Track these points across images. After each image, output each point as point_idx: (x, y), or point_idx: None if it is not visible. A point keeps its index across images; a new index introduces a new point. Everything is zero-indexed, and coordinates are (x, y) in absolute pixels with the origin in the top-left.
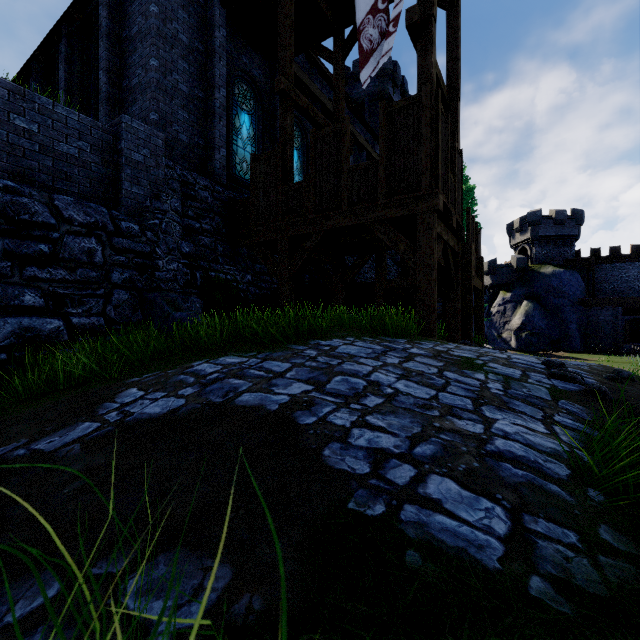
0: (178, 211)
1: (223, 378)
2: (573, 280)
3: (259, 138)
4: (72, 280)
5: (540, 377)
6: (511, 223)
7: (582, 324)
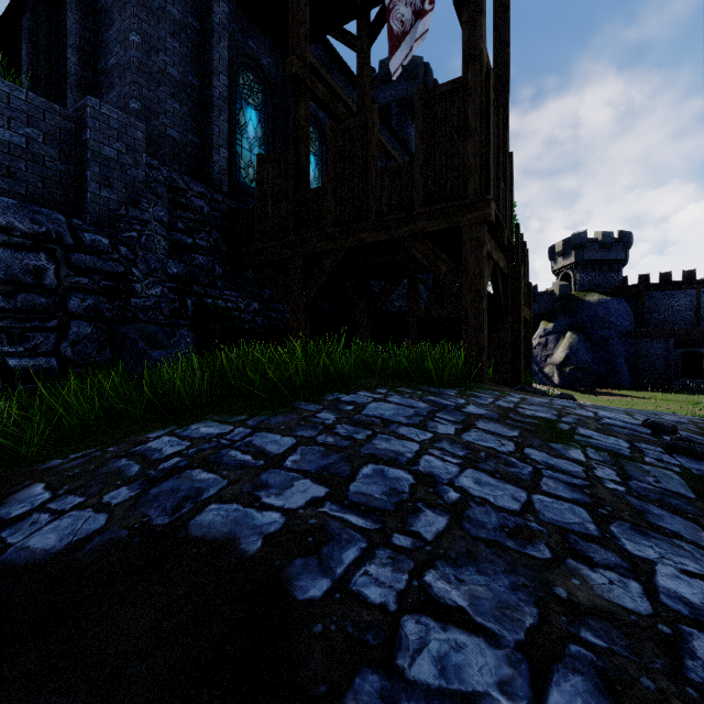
0: (163, 222)
1: (184, 468)
2: (621, 309)
3: (269, 139)
4: (10, 308)
5: (657, 452)
6: (553, 246)
7: (631, 358)
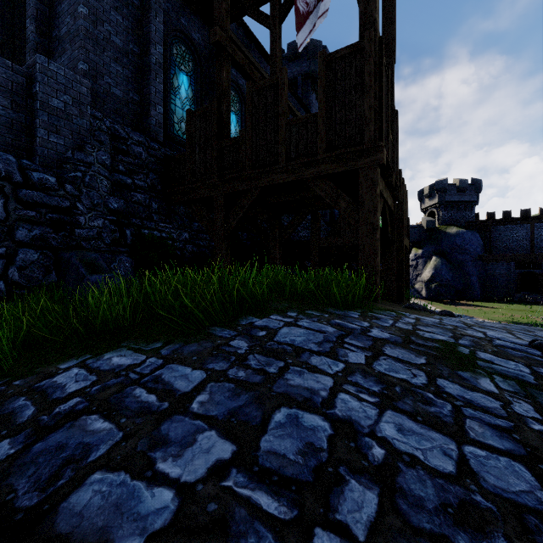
0: (106, 164)
1: (80, 412)
2: (474, 239)
3: (198, 99)
4: None
5: None
6: (421, 190)
7: (481, 276)
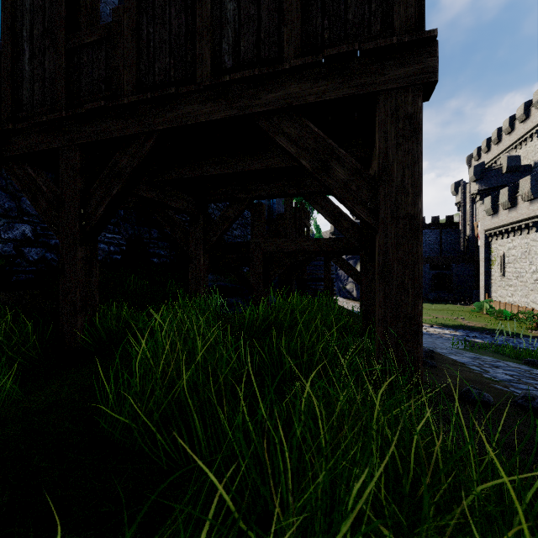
0: None
1: None
2: None
3: None
4: None
5: None
6: None
7: None
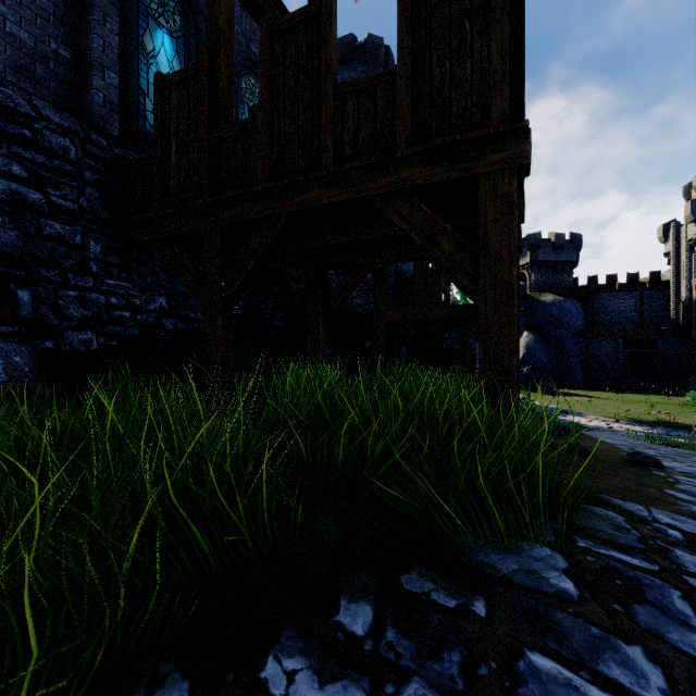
0: None
1: None
2: (574, 310)
3: None
4: None
5: None
6: None
7: (584, 357)
